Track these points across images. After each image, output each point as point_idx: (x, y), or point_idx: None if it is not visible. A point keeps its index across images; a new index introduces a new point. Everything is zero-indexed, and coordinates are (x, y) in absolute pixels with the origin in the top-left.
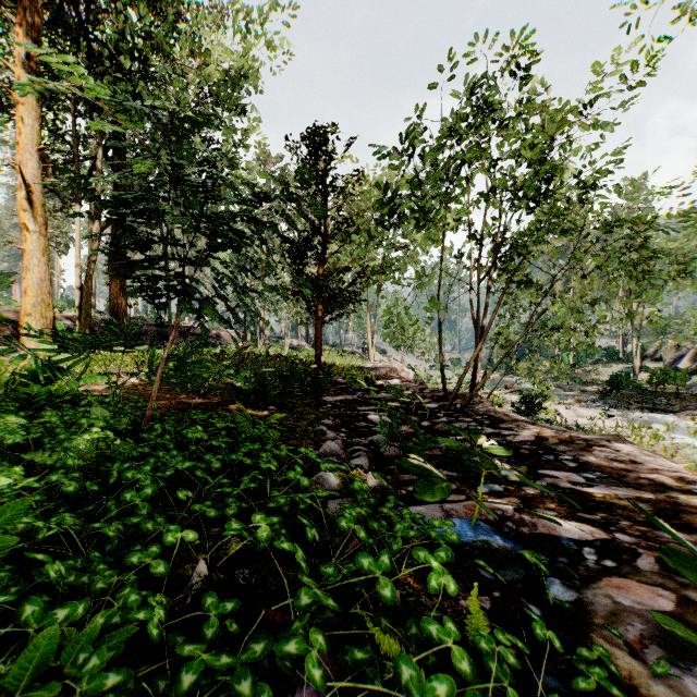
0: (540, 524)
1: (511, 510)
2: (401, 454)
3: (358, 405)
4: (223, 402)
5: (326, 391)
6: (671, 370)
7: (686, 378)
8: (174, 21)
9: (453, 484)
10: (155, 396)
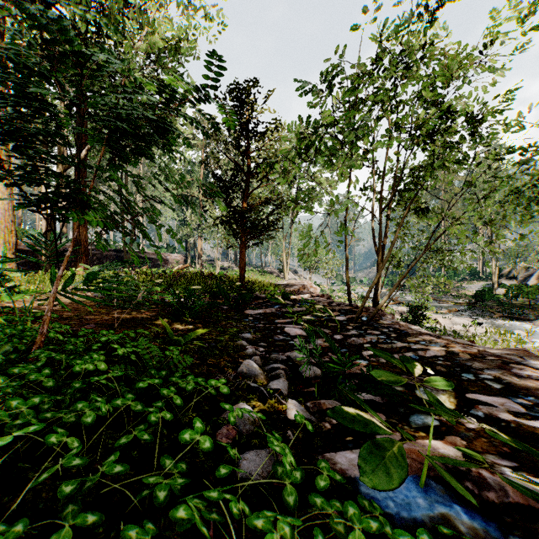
0: (509, 486)
1: (462, 459)
2: (320, 373)
3: (276, 318)
4: (154, 316)
5: (248, 305)
6: (524, 286)
7: (536, 293)
8: (126, 3)
9: (381, 413)
10: (47, 319)
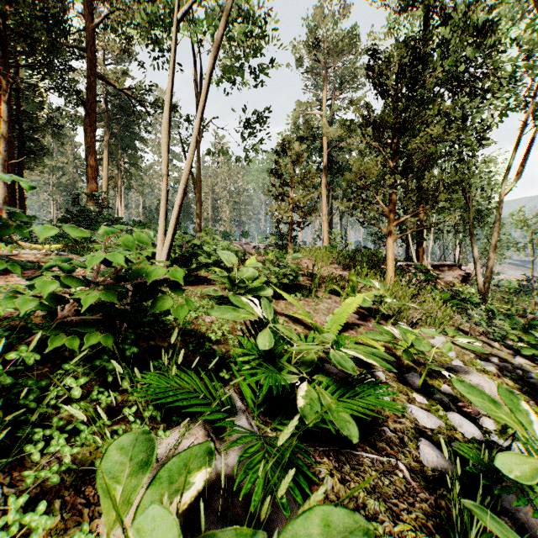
0: None
1: None
2: None
3: None
4: None
5: None
6: None
7: None
8: None
9: None
10: None
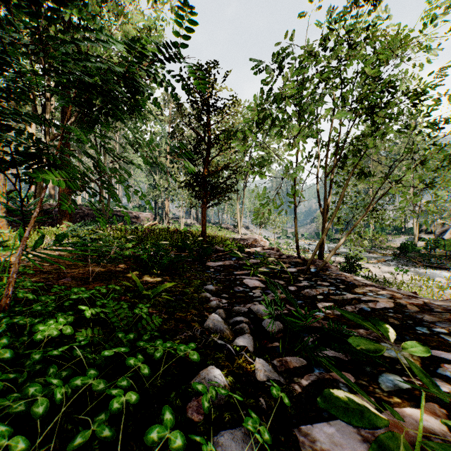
0: None
1: (449, 435)
2: (282, 327)
3: (235, 270)
4: (126, 269)
5: (209, 257)
6: (441, 240)
7: None
8: None
9: (348, 373)
10: (13, 281)
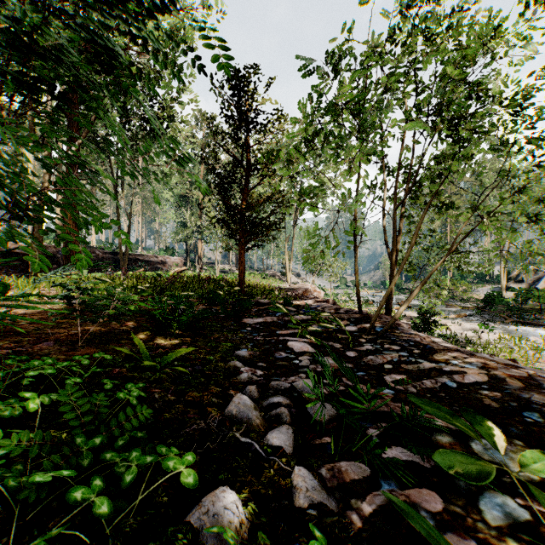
0: None
1: None
2: (335, 414)
3: (278, 328)
4: (135, 328)
5: (247, 312)
6: (535, 290)
7: None
8: None
9: (433, 491)
10: None
